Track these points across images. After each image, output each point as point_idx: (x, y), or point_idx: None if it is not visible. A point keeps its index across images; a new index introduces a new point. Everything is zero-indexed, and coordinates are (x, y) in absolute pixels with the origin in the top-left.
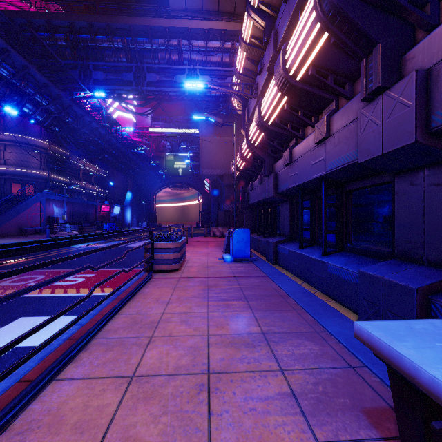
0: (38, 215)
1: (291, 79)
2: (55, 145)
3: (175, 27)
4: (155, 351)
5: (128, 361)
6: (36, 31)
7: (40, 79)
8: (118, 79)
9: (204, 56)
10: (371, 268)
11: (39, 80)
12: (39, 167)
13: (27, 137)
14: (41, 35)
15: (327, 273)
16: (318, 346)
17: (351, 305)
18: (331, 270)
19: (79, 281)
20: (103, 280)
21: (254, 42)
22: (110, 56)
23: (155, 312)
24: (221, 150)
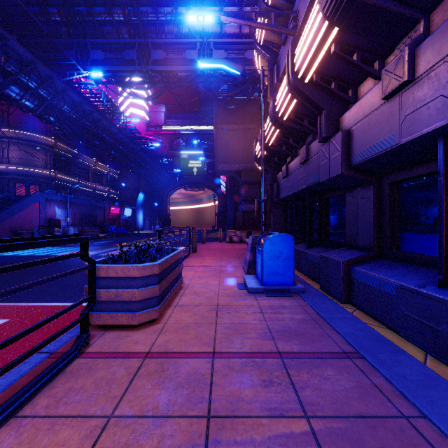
0: (36, 217)
1: None
2: (62, 143)
3: None
4: None
5: None
6: (25, 4)
7: (23, 54)
8: (119, 59)
9: (218, 27)
10: None
11: (23, 56)
12: (45, 166)
13: (31, 134)
14: (32, 10)
15: None
16: None
17: None
18: None
19: None
20: None
21: None
22: (110, 33)
23: None
24: (239, 141)
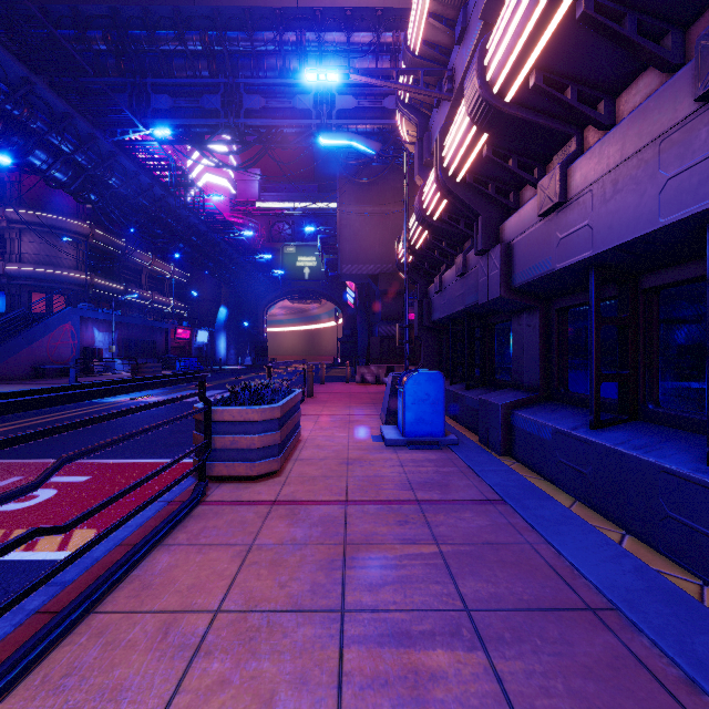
0: (66, 345)
1: None
2: (102, 230)
3: (293, 7)
4: None
5: None
6: (55, 27)
7: (56, 104)
8: (195, 108)
9: (344, 62)
10: None
11: (54, 107)
12: (75, 266)
13: (54, 217)
14: (65, 34)
15: None
16: None
17: None
18: None
19: (36, 500)
20: None
21: None
22: (181, 68)
23: None
24: (375, 231)
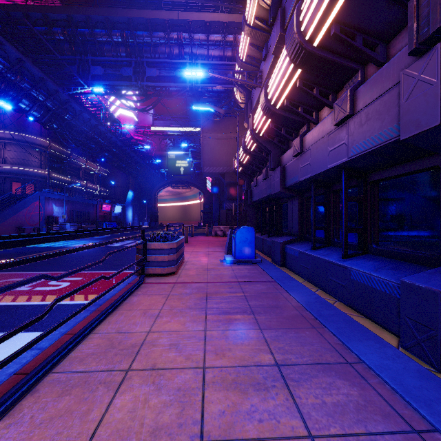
0: (37, 214)
1: (307, 44)
2: (56, 143)
3: (176, 19)
4: (128, 397)
5: (86, 416)
6: (33, 25)
7: (36, 73)
8: (117, 75)
9: (205, 50)
10: (418, 277)
11: (35, 74)
12: (39, 166)
13: (27, 136)
14: (39, 29)
15: (350, 280)
16: (356, 389)
17: (385, 323)
18: (356, 277)
19: (62, 286)
20: (70, 292)
21: (258, 25)
22: (109, 51)
23: (139, 330)
24: (223, 148)
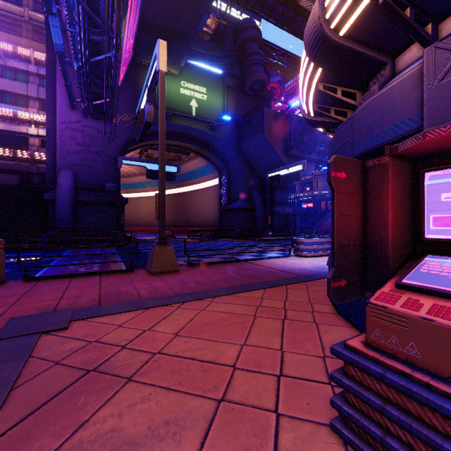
0: None
1: None
2: None
3: None
4: None
5: None
6: None
7: None
8: None
9: None
10: None
11: None
12: None
13: None
14: None
15: None
16: None
17: None
18: None
19: None
20: None
21: None
22: None
23: None
24: None
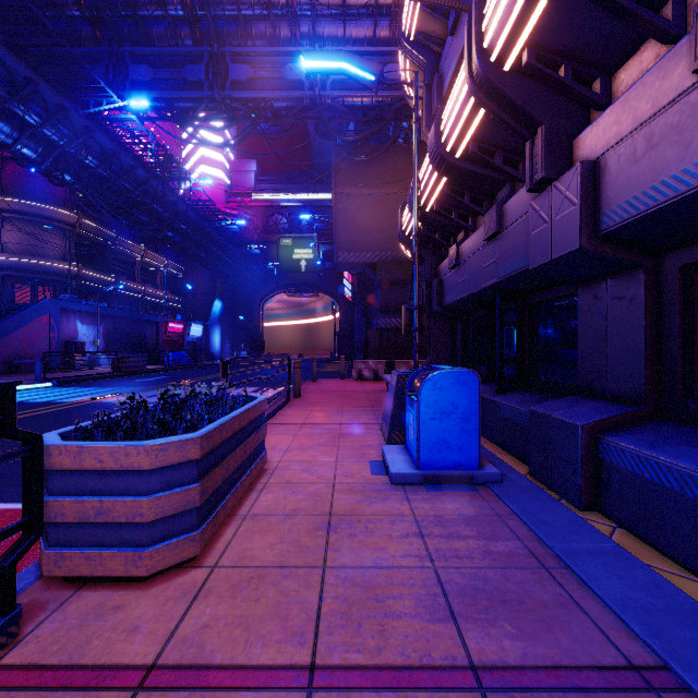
0: (45, 338)
1: None
2: (90, 219)
3: None
4: None
5: None
6: None
7: (15, 67)
8: (178, 80)
9: (339, 28)
10: None
11: (15, 71)
12: (62, 257)
13: (39, 205)
14: None
15: None
16: None
17: None
18: None
19: None
20: None
21: None
22: (162, 37)
23: None
24: (373, 216)
